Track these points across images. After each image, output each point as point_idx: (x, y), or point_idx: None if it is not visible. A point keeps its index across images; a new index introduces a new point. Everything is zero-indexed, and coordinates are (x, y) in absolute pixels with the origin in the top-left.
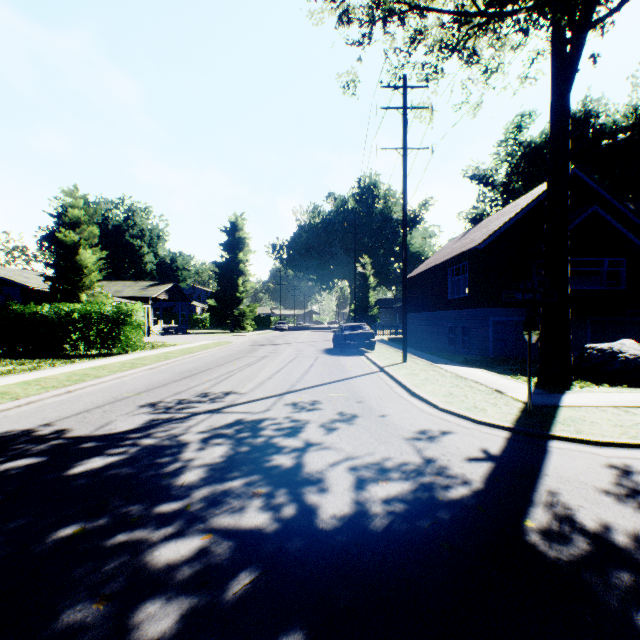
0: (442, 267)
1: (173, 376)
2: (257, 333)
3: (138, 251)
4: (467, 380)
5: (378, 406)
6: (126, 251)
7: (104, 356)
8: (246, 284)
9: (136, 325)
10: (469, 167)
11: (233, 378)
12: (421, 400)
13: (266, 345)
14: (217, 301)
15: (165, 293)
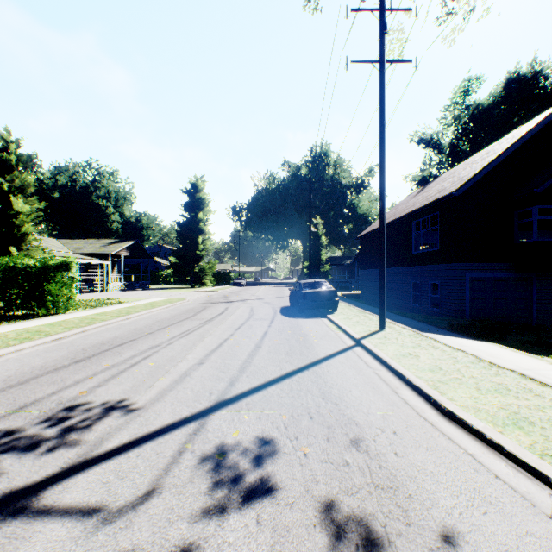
0: (404, 220)
1: (65, 357)
2: (215, 289)
3: (104, 211)
4: (507, 371)
5: (404, 469)
6: (93, 211)
7: (22, 319)
8: (206, 242)
9: (65, 282)
10: (416, 132)
11: (147, 362)
12: (477, 437)
13: (219, 302)
14: (178, 258)
15: (126, 250)
